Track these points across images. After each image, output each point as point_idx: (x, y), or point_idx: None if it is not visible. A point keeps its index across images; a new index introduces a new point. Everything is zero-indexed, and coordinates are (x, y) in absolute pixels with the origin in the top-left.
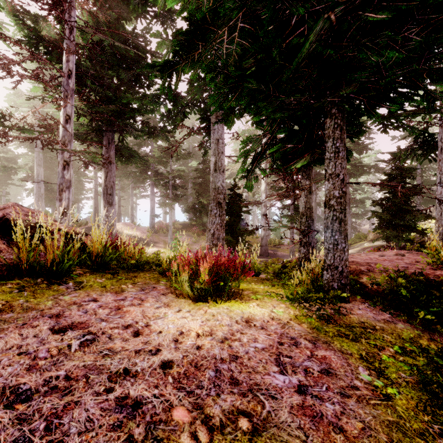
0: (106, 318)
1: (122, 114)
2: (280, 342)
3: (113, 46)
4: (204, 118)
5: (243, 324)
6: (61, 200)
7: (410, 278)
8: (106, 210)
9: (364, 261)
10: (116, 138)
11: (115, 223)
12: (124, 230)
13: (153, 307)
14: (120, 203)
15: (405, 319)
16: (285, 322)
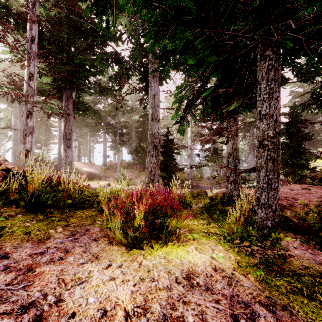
0: (2, 293)
1: (78, 75)
2: (234, 315)
3: (69, 17)
4: (143, 78)
5: (185, 283)
6: (25, 143)
7: None
8: (65, 151)
9: (281, 196)
10: (75, 96)
11: (73, 162)
12: (82, 167)
13: (76, 264)
14: (80, 147)
15: None
16: (230, 276)
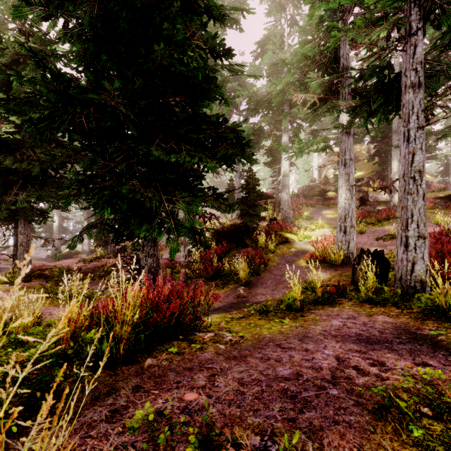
0: None
1: None
2: None
3: None
4: None
5: None
6: None
7: (61, 268)
8: None
9: (55, 264)
10: None
11: None
12: None
13: None
14: None
15: (52, 282)
16: None
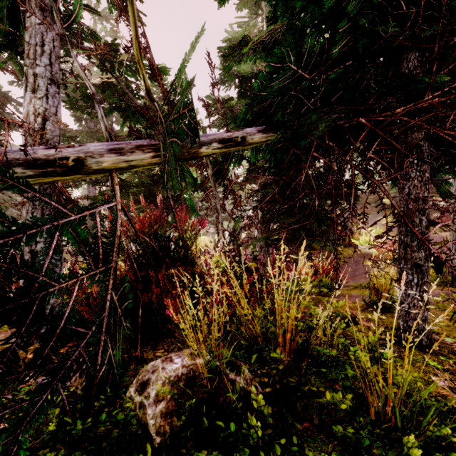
0: None
1: None
2: None
3: None
4: None
5: None
6: None
7: None
8: None
9: None
10: None
11: None
12: None
13: None
14: None
15: None
16: None
